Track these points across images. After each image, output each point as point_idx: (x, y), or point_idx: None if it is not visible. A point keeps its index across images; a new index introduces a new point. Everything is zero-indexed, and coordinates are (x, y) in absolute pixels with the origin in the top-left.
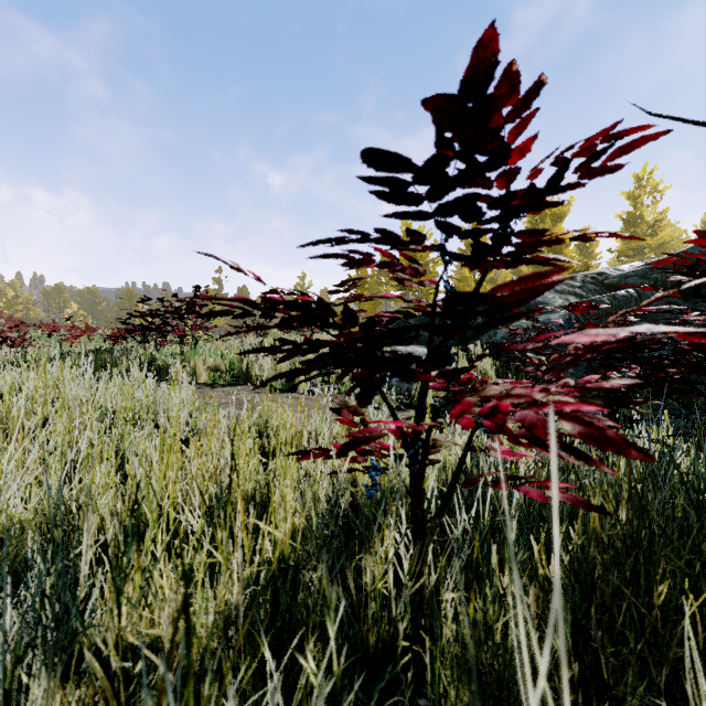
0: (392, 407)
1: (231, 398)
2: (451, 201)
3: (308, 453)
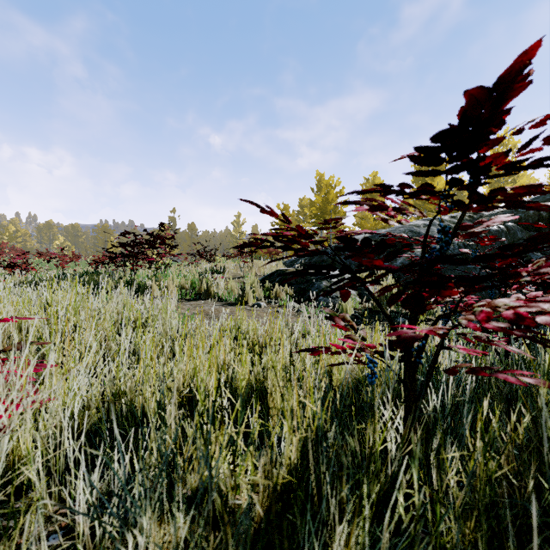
0: (388, 315)
1: (198, 310)
2: (463, 162)
3: (315, 350)
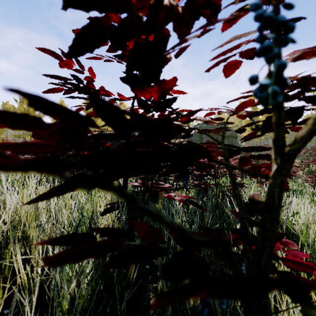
0: None
1: None
2: None
3: None
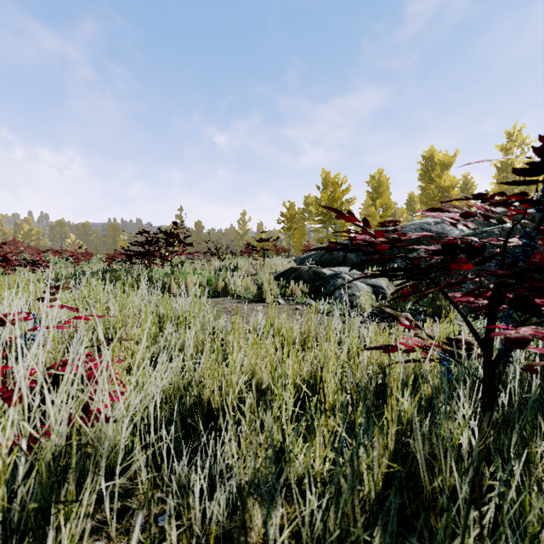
0: (465, 315)
1: (220, 307)
2: None
3: (384, 348)
